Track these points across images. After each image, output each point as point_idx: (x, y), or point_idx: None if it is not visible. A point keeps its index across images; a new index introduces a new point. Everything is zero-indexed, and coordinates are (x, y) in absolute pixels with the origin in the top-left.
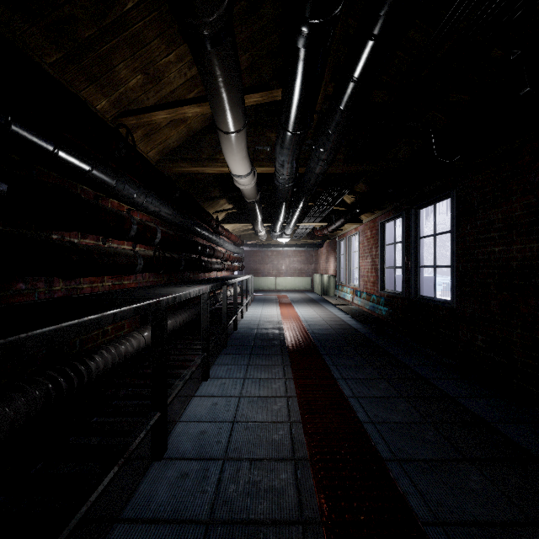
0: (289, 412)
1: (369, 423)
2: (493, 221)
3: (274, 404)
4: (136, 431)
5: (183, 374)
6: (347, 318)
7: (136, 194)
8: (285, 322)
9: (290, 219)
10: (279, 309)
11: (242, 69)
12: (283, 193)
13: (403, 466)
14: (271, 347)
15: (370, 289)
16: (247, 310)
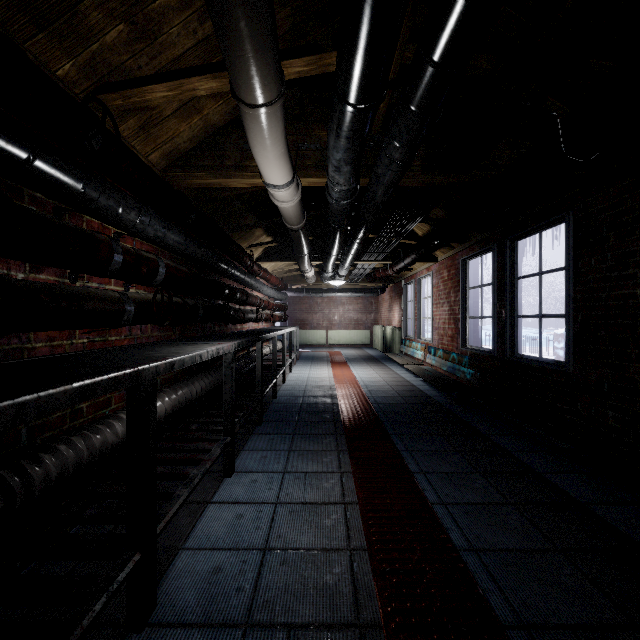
0: (348, 530)
1: (469, 551)
2: (633, 251)
3: (326, 517)
4: (90, 598)
5: (190, 475)
6: (418, 382)
7: (121, 209)
8: (339, 387)
9: (345, 255)
10: (331, 370)
11: (279, 34)
12: (338, 215)
13: (537, 639)
14: (321, 423)
15: (447, 345)
16: (290, 371)
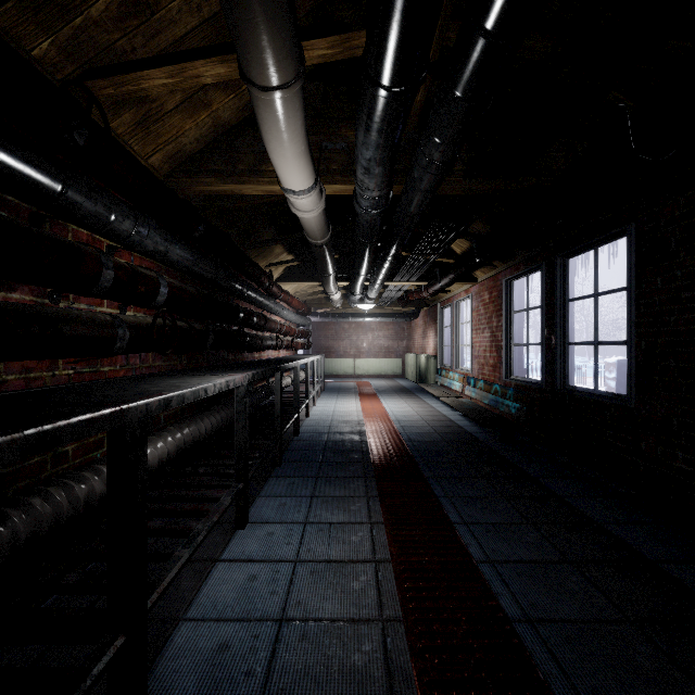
0: (379, 596)
1: (524, 622)
2: None
3: (354, 578)
4: None
5: (193, 531)
6: (456, 417)
7: (113, 217)
8: (368, 422)
9: (375, 275)
10: (359, 403)
11: (300, 15)
12: (367, 227)
13: None
14: (348, 464)
15: (488, 375)
16: (314, 404)
